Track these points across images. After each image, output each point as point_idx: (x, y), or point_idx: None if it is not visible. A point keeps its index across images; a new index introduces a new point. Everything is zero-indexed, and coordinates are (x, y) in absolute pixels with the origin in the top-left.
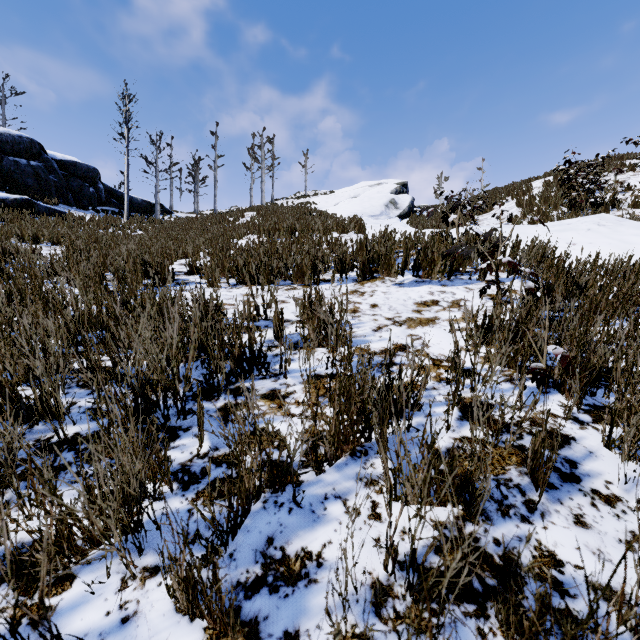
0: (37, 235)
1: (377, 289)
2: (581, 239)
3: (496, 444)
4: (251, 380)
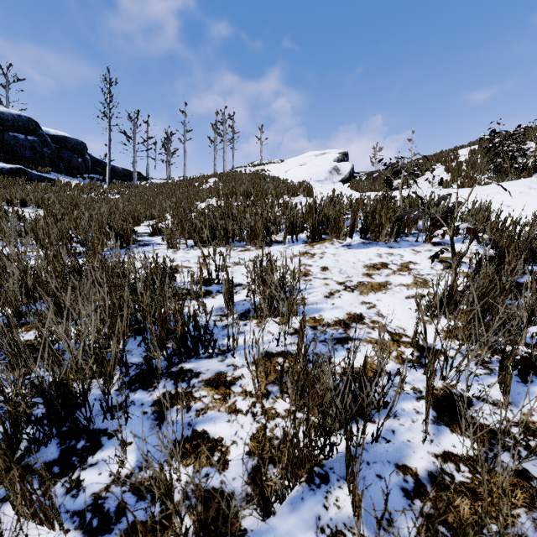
0: (24, 199)
1: (326, 251)
2: (515, 201)
3: (491, 469)
4: (196, 359)
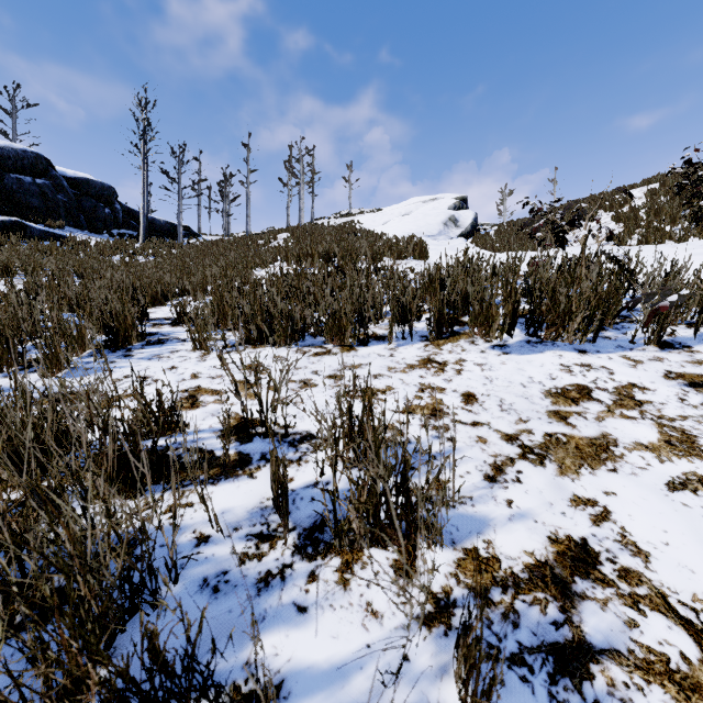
0: (7, 265)
1: (465, 357)
2: None
3: None
4: None
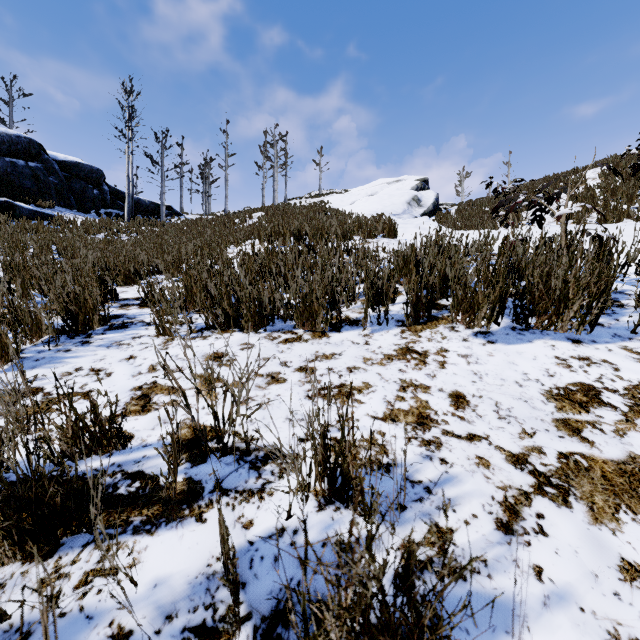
0: None
1: (447, 346)
2: None
3: None
4: None
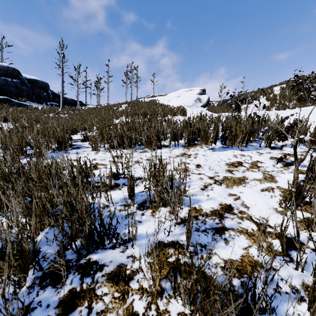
0: (6, 117)
1: (198, 152)
2: None
3: None
4: (102, 250)
